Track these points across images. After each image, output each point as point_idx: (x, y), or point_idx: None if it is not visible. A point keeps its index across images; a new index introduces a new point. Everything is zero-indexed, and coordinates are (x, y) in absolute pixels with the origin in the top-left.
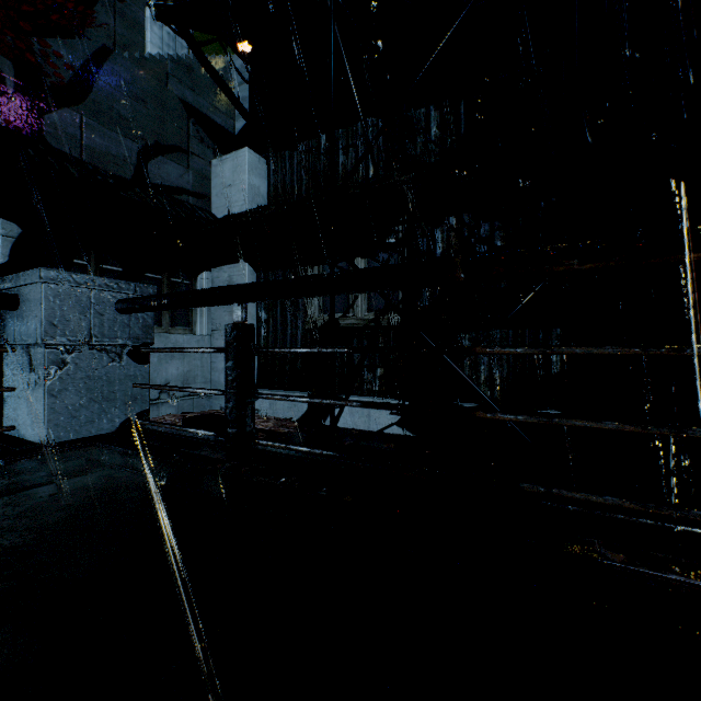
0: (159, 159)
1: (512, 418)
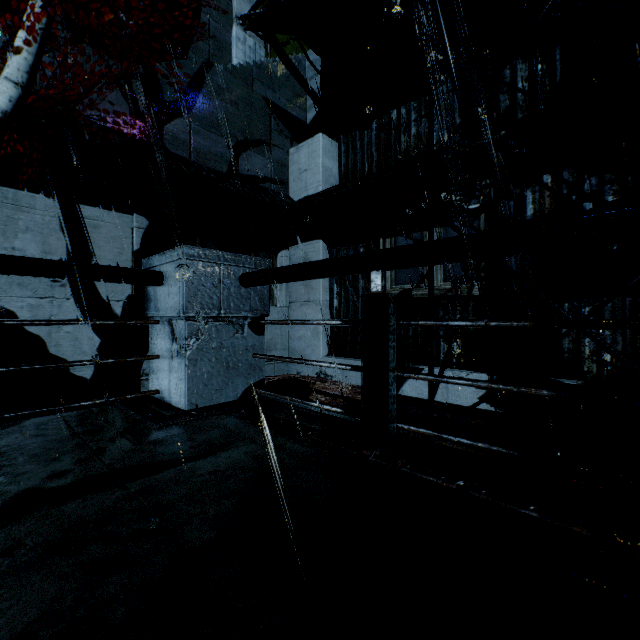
0: (247, 153)
1: None
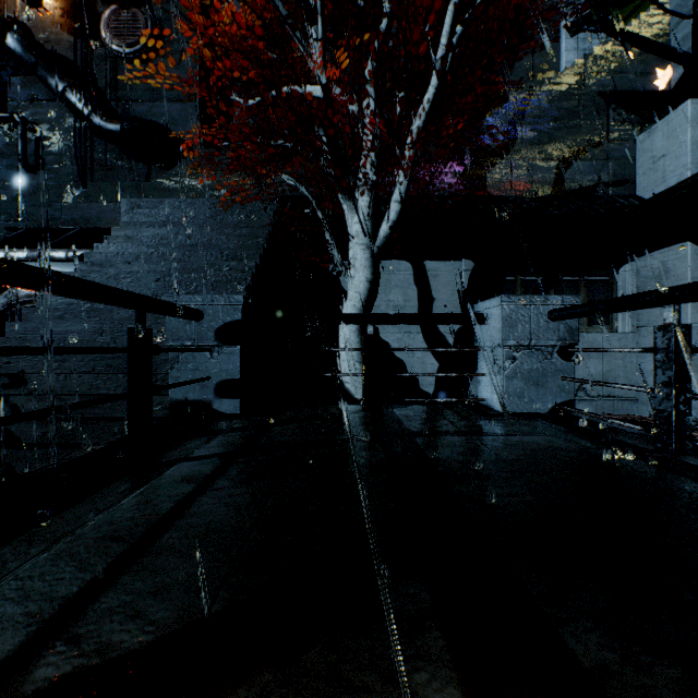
0: (575, 165)
1: None
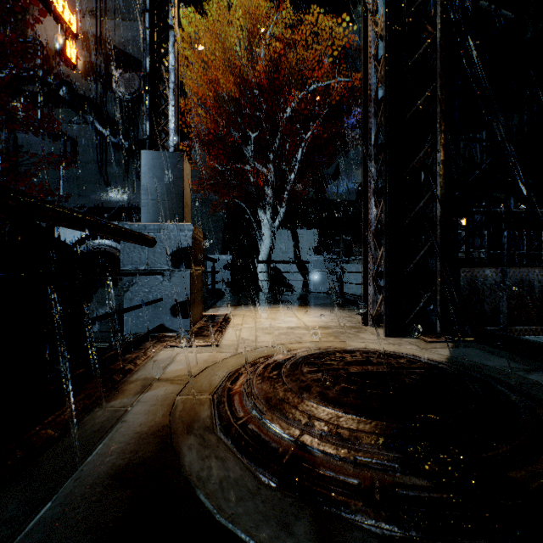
0: None
1: None
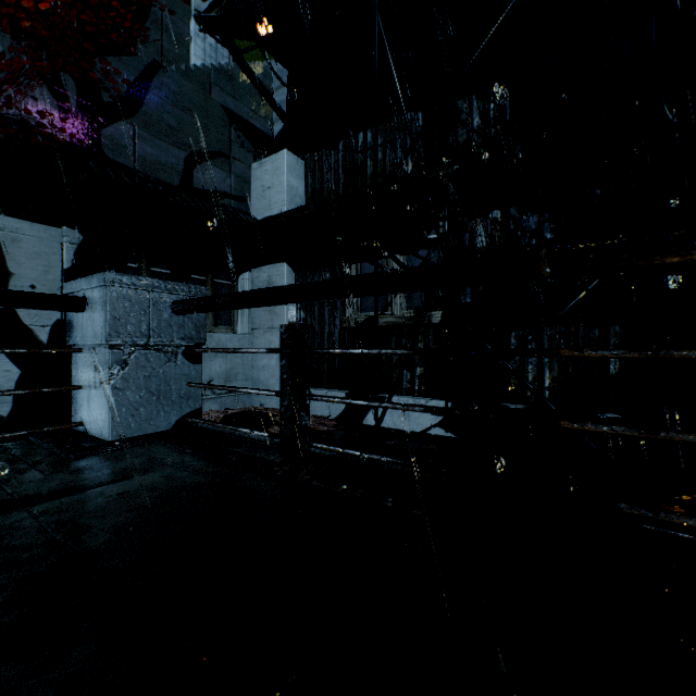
0: (203, 165)
1: (605, 430)
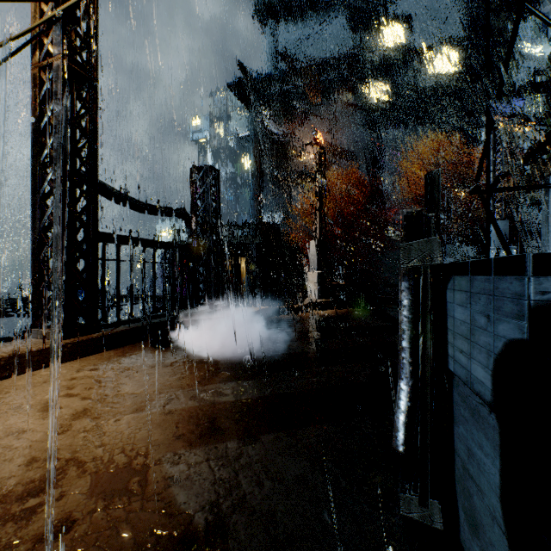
0: None
1: None
